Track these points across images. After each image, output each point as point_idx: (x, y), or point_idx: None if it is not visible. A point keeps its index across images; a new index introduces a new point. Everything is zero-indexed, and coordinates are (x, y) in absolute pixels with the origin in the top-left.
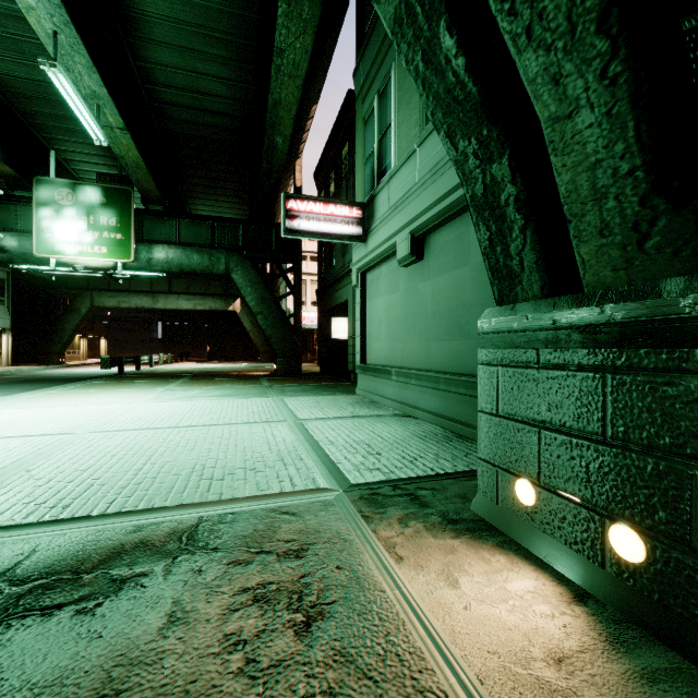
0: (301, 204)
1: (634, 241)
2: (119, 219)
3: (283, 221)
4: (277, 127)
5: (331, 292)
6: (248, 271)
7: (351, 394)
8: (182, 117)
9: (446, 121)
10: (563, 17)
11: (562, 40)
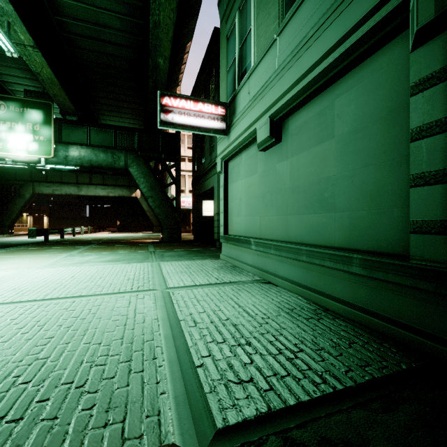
0: (174, 101)
1: None
2: (42, 125)
3: (158, 115)
4: (158, 48)
5: (201, 182)
6: (141, 166)
7: (216, 258)
8: (88, 46)
9: None
10: None
11: None
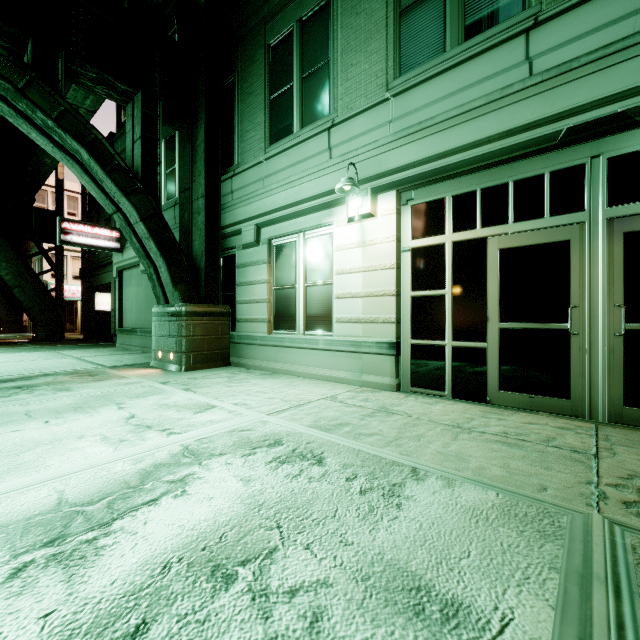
0: (73, 225)
1: (173, 295)
2: None
3: (59, 235)
4: (48, 154)
5: (95, 274)
6: (2, 247)
7: (112, 347)
8: None
9: (138, 254)
10: (155, 252)
11: (156, 255)
